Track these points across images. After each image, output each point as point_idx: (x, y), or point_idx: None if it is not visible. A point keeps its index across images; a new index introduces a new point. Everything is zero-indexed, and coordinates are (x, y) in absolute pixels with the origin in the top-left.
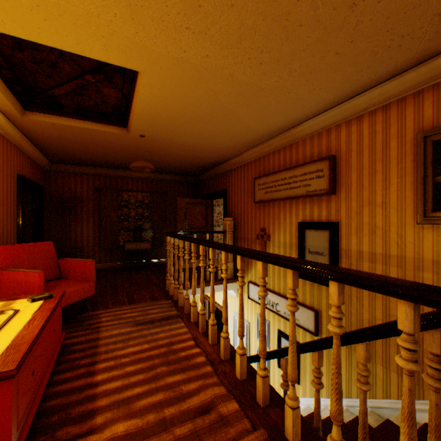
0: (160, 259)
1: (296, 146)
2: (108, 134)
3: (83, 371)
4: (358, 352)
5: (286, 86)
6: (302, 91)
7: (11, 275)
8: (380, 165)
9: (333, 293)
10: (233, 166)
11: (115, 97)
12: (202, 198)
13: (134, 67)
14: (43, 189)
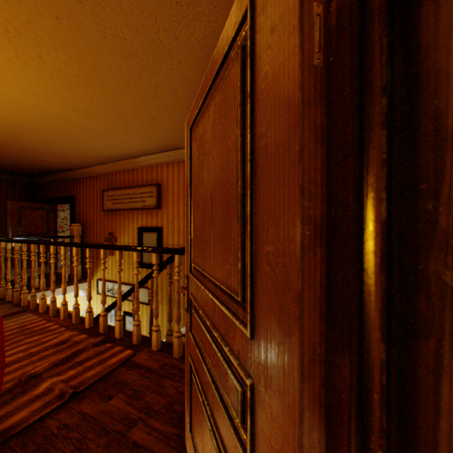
0: None
1: (137, 171)
2: None
3: None
4: (150, 284)
5: (124, 137)
6: (137, 142)
7: None
8: (182, 194)
9: (135, 257)
10: (83, 175)
11: None
12: (42, 202)
13: None
14: None
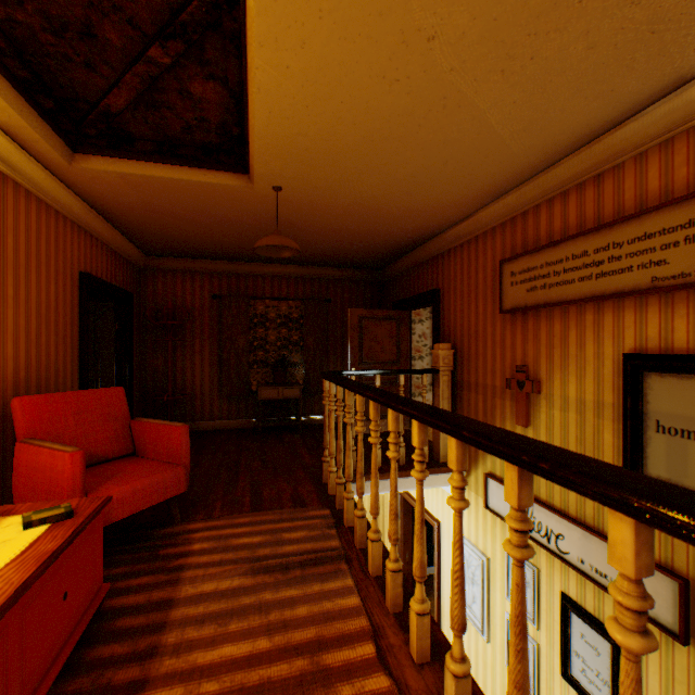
0: (318, 415)
1: (615, 174)
2: (217, 190)
3: None
4: None
5: None
6: None
7: (32, 454)
8: None
9: None
10: (453, 242)
11: (217, 103)
12: (390, 309)
13: None
14: (132, 299)
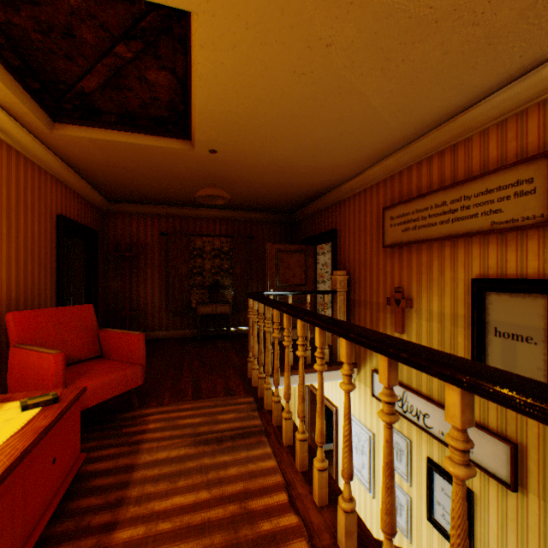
0: (244, 327)
1: (466, 145)
2: (166, 152)
3: (90, 544)
4: None
5: (471, 5)
6: (504, 16)
7: (23, 356)
8: None
9: None
10: (347, 193)
11: (167, 87)
12: (300, 244)
13: (178, 2)
14: (97, 235)
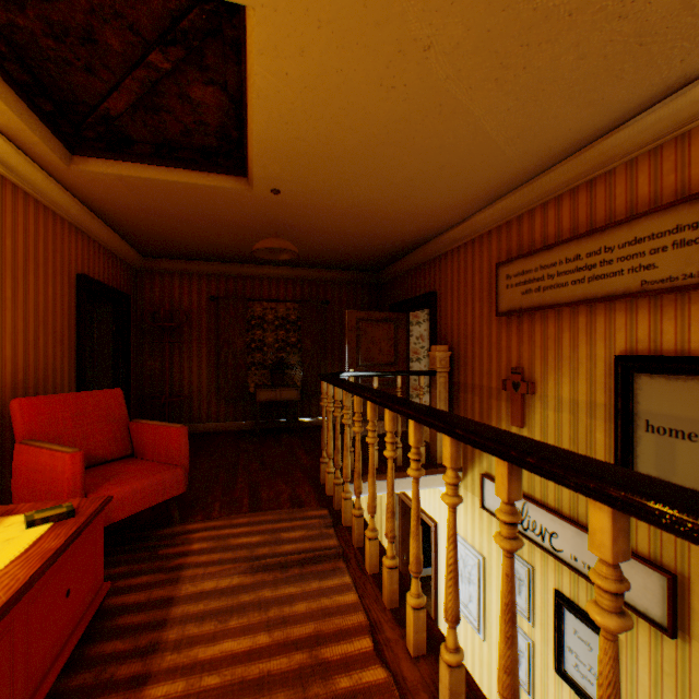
0: (316, 417)
1: (607, 180)
2: (216, 193)
3: None
4: None
5: None
6: (662, 5)
7: (31, 455)
8: None
9: None
10: (450, 245)
11: (216, 107)
12: (388, 311)
13: None
14: (129, 300)
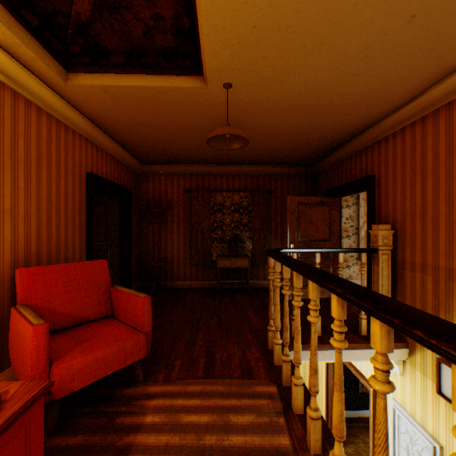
0: (262, 280)
1: None
2: (178, 95)
3: None
4: None
5: None
6: None
7: (17, 320)
8: None
9: None
10: (392, 128)
11: None
12: (321, 196)
13: None
14: (130, 193)
